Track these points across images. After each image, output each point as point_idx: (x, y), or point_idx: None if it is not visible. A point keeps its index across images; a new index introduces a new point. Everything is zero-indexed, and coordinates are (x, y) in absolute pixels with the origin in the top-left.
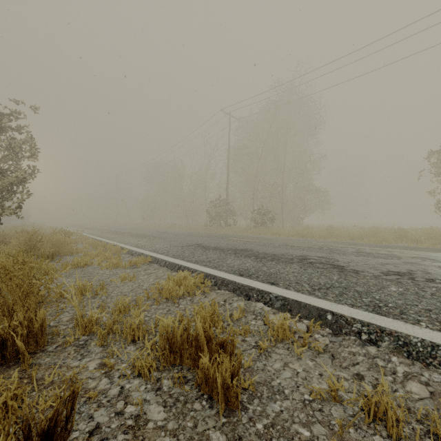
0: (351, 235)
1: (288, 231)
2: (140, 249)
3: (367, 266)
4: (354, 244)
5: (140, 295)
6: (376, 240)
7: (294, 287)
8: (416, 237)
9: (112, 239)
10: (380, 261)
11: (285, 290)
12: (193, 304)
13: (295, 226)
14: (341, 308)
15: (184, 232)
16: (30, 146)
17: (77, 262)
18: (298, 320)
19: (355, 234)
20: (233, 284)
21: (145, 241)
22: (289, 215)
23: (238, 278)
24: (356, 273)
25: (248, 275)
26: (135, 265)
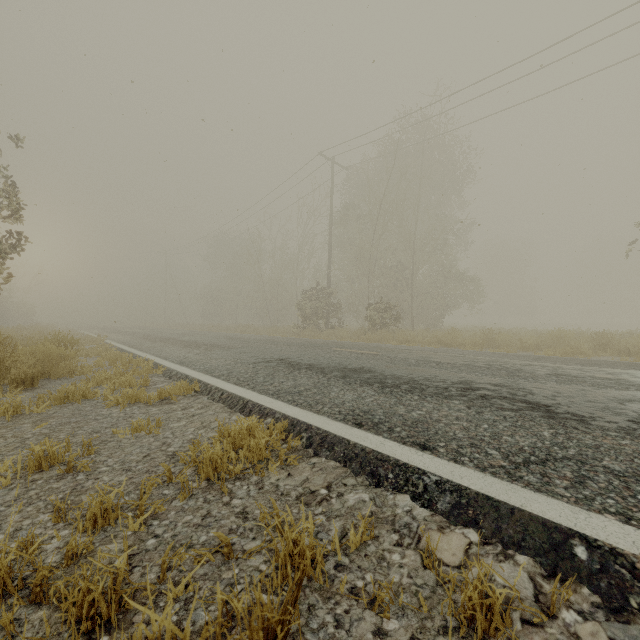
0: (522, 343)
1: (422, 337)
2: (186, 367)
3: (594, 405)
4: (538, 358)
5: (157, 469)
6: (565, 350)
7: (471, 458)
8: (627, 346)
9: (147, 350)
10: (610, 394)
11: (455, 465)
12: (260, 503)
13: (432, 328)
14: (603, 525)
15: (262, 338)
16: (11, 200)
17: (68, 393)
18: (500, 552)
19: (529, 341)
20: (345, 447)
21: (196, 353)
22: (422, 312)
23: (352, 433)
24: (583, 423)
25: (372, 426)
26: (169, 398)
